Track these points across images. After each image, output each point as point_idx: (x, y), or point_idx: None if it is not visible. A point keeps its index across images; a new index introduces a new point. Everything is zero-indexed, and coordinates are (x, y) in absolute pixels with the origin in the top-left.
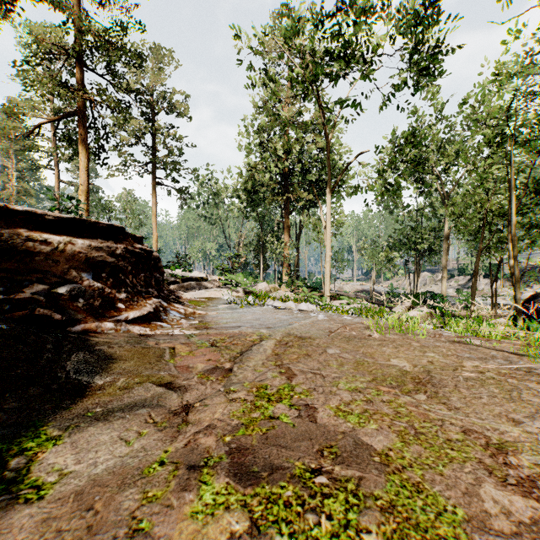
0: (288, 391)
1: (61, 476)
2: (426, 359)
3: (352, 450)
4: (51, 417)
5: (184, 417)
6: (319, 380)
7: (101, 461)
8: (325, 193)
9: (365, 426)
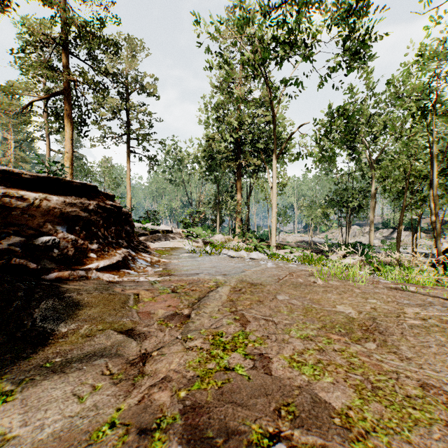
0: (243, 339)
1: (3, 441)
2: (369, 305)
3: (310, 410)
4: (9, 368)
5: (141, 367)
6: (271, 328)
7: (49, 423)
8: (271, 160)
9: (321, 379)
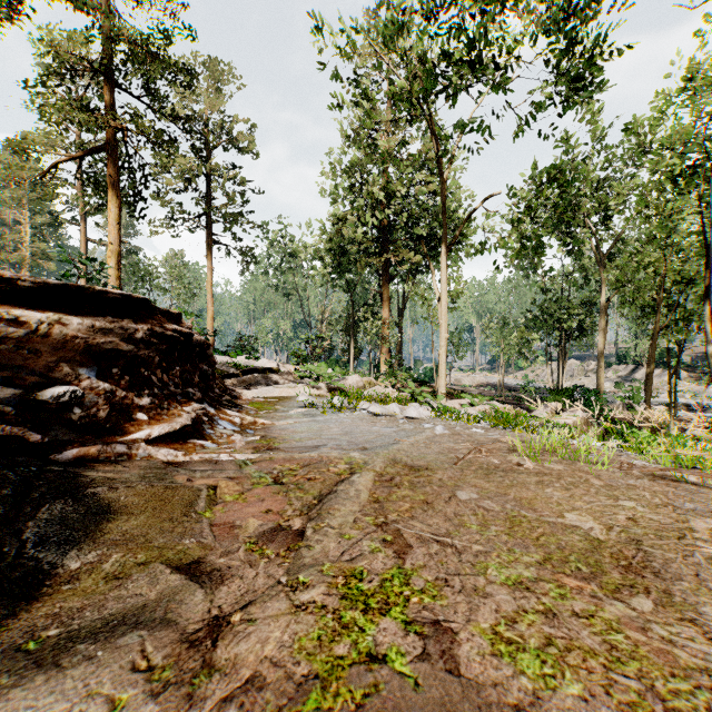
0: (401, 587)
1: None
2: (623, 512)
3: None
4: None
5: (207, 652)
6: (452, 561)
7: None
8: (437, 253)
9: (558, 687)
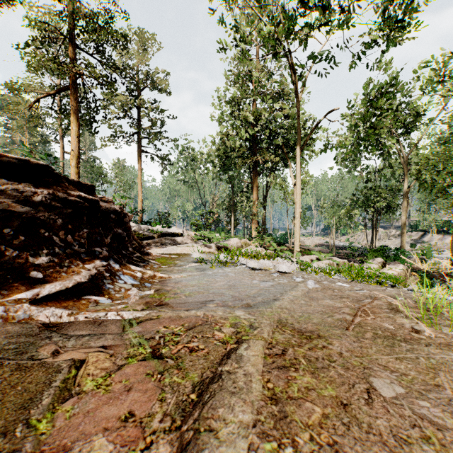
0: None
1: None
2: None
3: None
4: None
5: None
6: None
7: None
8: (289, 157)
9: None
